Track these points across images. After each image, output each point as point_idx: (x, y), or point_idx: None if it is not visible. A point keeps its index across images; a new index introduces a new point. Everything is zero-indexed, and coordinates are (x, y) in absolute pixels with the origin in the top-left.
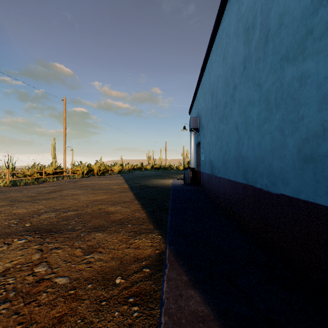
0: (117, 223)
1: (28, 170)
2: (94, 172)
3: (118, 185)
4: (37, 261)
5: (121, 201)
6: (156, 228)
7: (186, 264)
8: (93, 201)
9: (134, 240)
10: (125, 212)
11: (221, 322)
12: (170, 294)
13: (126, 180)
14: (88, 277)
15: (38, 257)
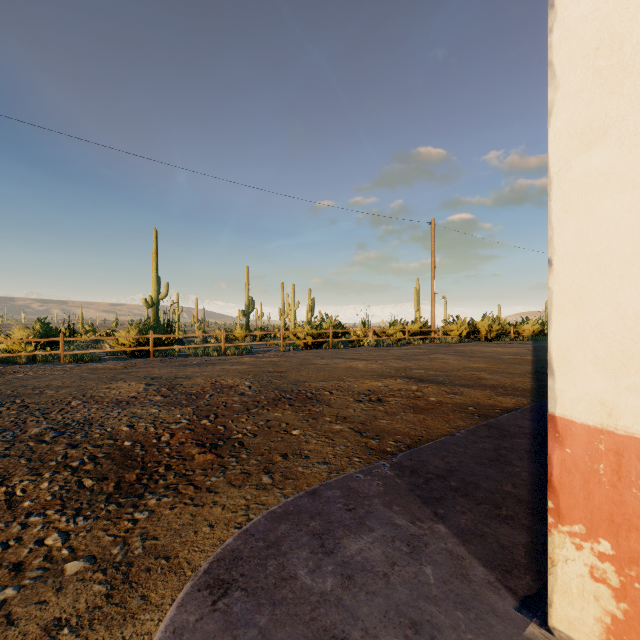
0: (487, 386)
1: (390, 328)
2: (479, 335)
3: (513, 355)
4: (415, 390)
5: (505, 372)
6: (532, 396)
7: (538, 414)
8: (466, 367)
9: (497, 397)
10: (503, 381)
11: (534, 430)
12: (505, 417)
13: (535, 349)
14: (449, 403)
15: (415, 388)
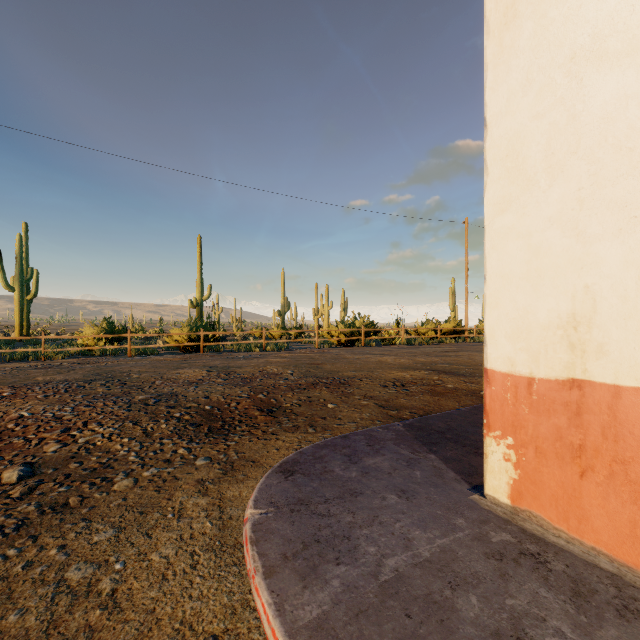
0: None
1: (422, 327)
2: None
3: None
4: (436, 379)
5: None
6: None
7: None
8: None
9: None
10: None
11: None
12: None
13: None
14: (464, 389)
15: (436, 378)
